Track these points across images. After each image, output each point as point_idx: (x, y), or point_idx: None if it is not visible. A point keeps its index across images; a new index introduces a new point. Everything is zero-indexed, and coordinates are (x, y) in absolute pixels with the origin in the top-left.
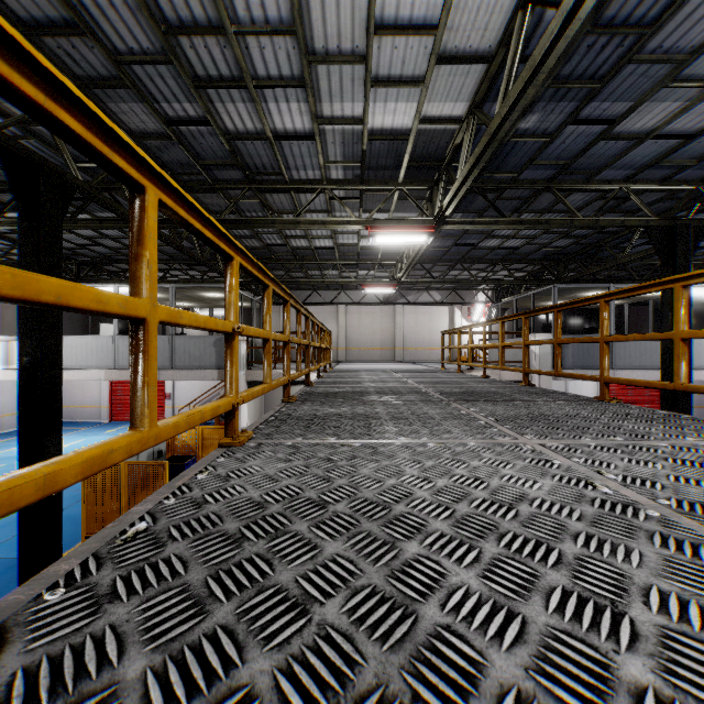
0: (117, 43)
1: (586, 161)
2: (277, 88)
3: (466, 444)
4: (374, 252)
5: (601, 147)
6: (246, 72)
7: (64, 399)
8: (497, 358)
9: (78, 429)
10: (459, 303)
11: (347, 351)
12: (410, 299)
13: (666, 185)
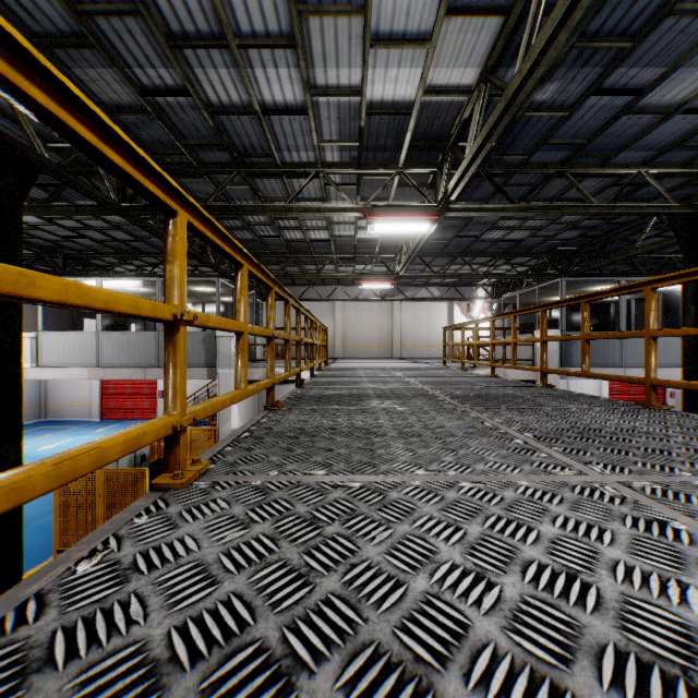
0: None
1: (604, 140)
2: (264, 49)
3: (516, 485)
4: (372, 245)
5: (622, 124)
6: (227, 27)
7: (54, 397)
8: (499, 355)
9: (67, 428)
10: (458, 298)
11: (343, 348)
12: (408, 295)
13: (688, 168)
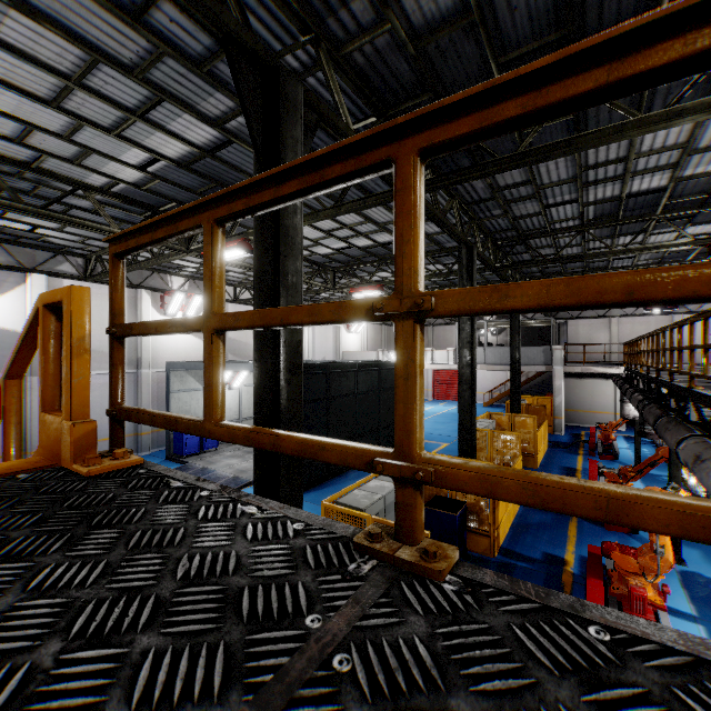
0: (564, 254)
1: None
2: None
3: None
4: None
5: None
6: None
7: None
8: None
9: None
10: None
11: (619, 355)
12: (690, 308)
13: None
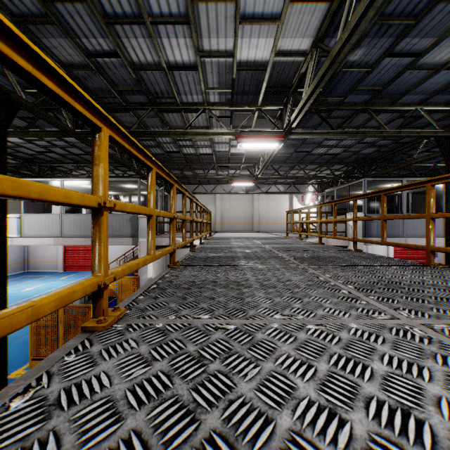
0: None
1: (394, 87)
2: (168, 25)
3: (348, 327)
4: (240, 157)
5: (406, 77)
6: (144, 10)
7: (33, 257)
8: (323, 229)
9: (42, 277)
10: (296, 192)
11: (221, 224)
12: (263, 190)
13: (448, 106)
